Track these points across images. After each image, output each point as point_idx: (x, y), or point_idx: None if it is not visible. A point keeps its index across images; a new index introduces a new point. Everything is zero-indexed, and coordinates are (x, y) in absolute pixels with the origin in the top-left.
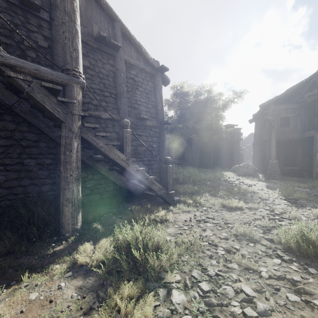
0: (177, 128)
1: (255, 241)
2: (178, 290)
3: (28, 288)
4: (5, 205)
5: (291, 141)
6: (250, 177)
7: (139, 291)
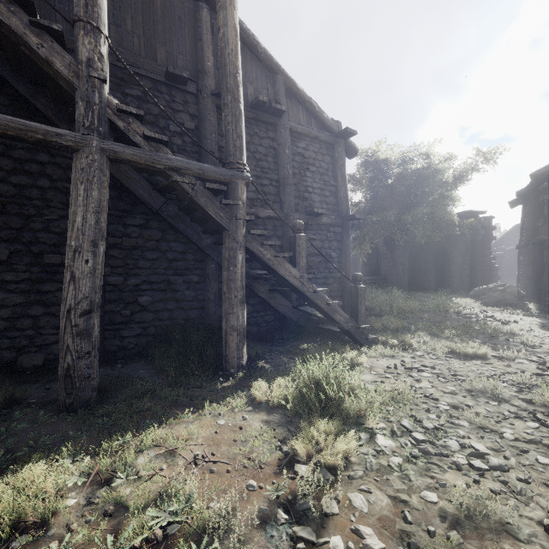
0: (367, 223)
1: (501, 400)
2: (384, 436)
3: (212, 416)
4: (151, 333)
5: None
6: (508, 308)
7: (337, 428)
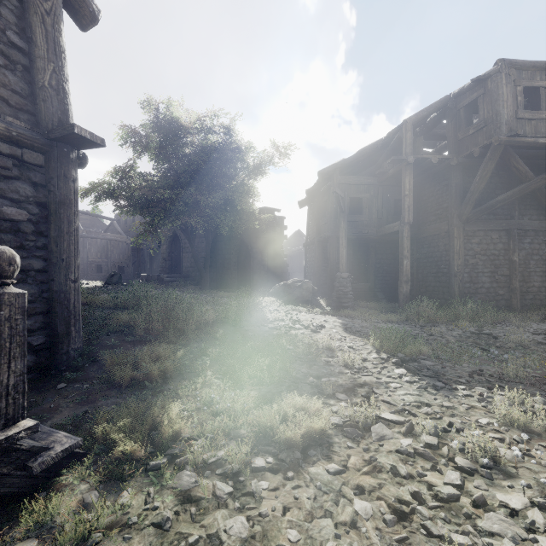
0: (157, 201)
1: None
2: None
3: None
4: None
5: (362, 242)
6: (306, 305)
7: None
